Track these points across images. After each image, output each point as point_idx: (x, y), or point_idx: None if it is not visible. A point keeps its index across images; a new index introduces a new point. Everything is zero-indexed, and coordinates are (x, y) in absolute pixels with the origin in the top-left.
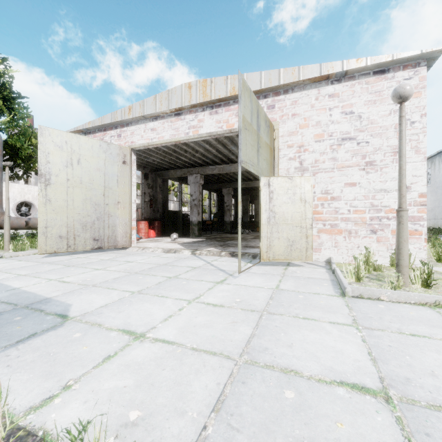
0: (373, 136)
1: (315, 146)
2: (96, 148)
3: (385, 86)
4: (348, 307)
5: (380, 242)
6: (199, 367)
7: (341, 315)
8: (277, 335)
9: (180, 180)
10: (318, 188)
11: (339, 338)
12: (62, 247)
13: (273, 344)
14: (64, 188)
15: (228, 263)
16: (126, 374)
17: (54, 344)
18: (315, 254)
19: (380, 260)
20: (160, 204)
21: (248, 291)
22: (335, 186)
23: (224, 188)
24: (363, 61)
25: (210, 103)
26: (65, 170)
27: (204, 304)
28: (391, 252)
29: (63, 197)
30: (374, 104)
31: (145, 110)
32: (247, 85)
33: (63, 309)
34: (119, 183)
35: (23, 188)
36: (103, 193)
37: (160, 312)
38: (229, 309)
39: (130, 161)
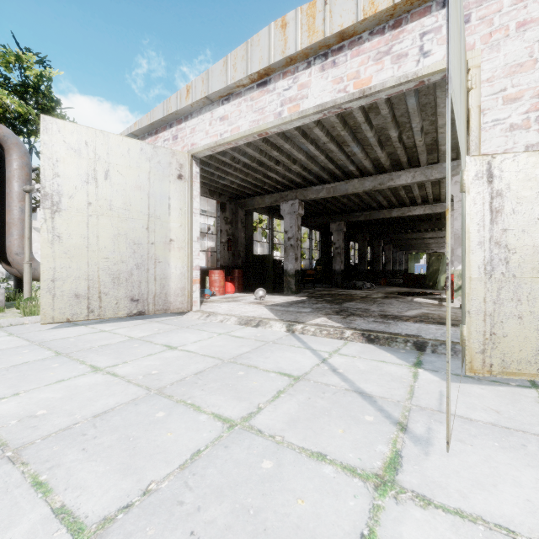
0: None
1: None
2: (135, 154)
3: None
4: None
5: None
6: None
7: None
8: None
9: (270, 213)
10: None
11: None
12: (80, 312)
13: None
14: (83, 218)
15: (368, 365)
16: None
17: None
18: None
19: None
20: (242, 246)
21: None
22: None
23: (332, 223)
24: None
25: (321, 49)
26: (84, 189)
27: None
28: None
29: (82, 232)
30: None
31: (210, 87)
32: None
33: None
34: (171, 209)
35: None
36: (147, 226)
37: None
38: None
39: (190, 175)
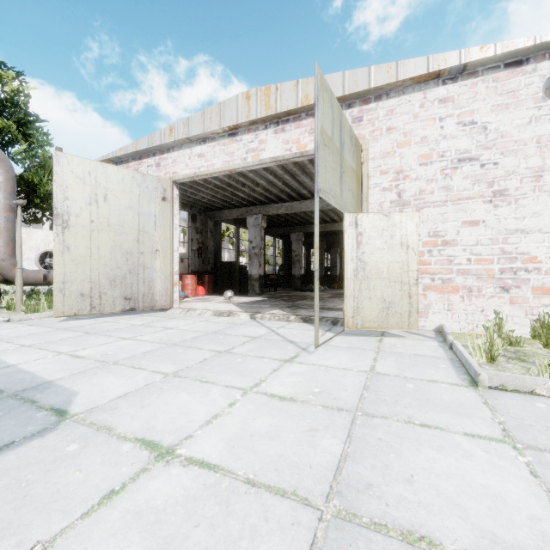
0: (504, 154)
1: (419, 171)
2: (128, 181)
3: (522, 83)
4: (488, 406)
5: (514, 304)
6: (257, 522)
7: (481, 420)
8: (385, 458)
9: (237, 223)
10: (424, 229)
11: (490, 467)
12: (84, 308)
13: (379, 477)
14: (87, 232)
15: (299, 331)
16: (133, 534)
17: (33, 464)
18: (419, 320)
19: (515, 329)
20: (211, 254)
21: (330, 375)
22: (448, 225)
23: (292, 233)
24: (490, 48)
25: (274, 118)
26: (88, 209)
27: (266, 397)
28: (532, 318)
29: (86, 244)
30: (506, 109)
31: (190, 131)
32: (327, 85)
33: (64, 399)
34: (157, 225)
35: (48, 235)
36: (137, 239)
37: (201, 409)
38: (304, 406)
39: (172, 197)
